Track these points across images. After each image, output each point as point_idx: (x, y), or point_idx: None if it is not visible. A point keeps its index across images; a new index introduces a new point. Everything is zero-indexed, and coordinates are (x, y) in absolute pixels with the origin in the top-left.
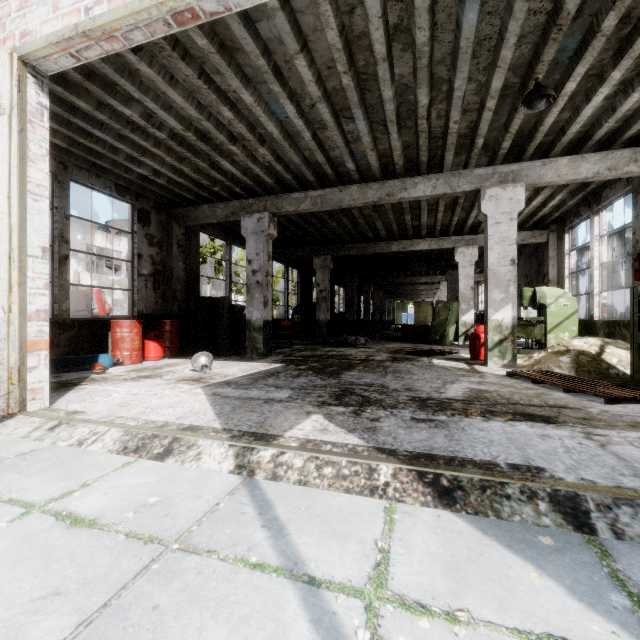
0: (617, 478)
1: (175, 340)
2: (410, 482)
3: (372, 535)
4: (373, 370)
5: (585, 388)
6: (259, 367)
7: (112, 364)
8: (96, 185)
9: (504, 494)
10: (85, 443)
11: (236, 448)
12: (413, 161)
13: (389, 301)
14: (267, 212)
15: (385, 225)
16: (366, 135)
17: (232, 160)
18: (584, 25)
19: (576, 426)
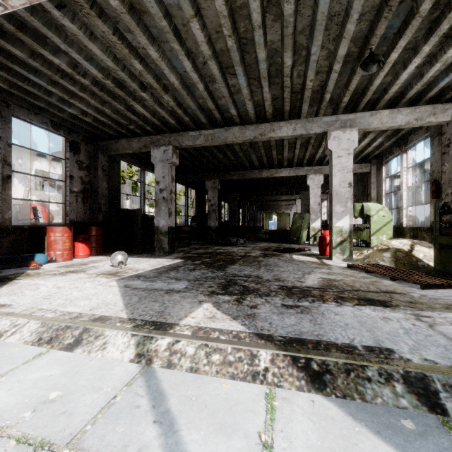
0: (451, 357)
1: (100, 242)
2: (286, 367)
3: (256, 427)
4: (250, 264)
5: (406, 277)
6: (164, 262)
7: (46, 261)
8: (34, 121)
9: (365, 377)
10: (4, 335)
11: (137, 337)
12: (279, 110)
13: (260, 213)
14: (171, 145)
15: (258, 158)
16: (245, 88)
17: (143, 104)
18: (406, 8)
19: (407, 309)
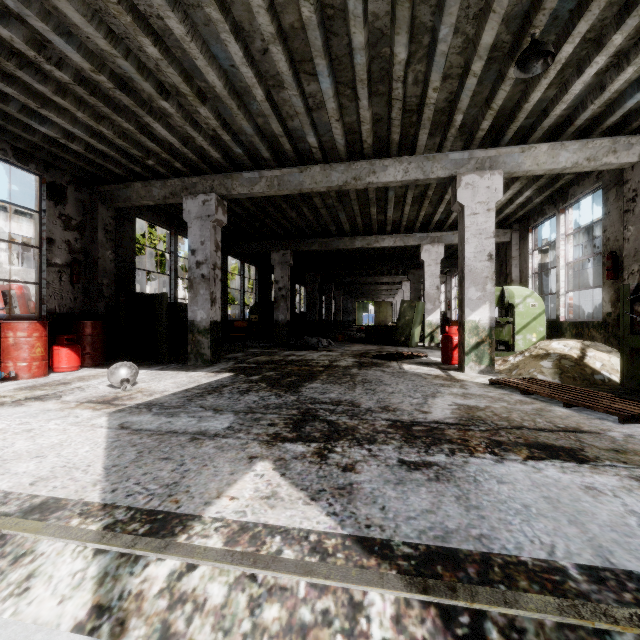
0: None
1: (98, 345)
2: (430, 639)
3: None
4: (339, 380)
5: (589, 402)
6: (200, 379)
7: None
8: None
9: None
10: None
11: (105, 558)
12: (383, 141)
13: (350, 301)
14: (214, 193)
15: (349, 218)
16: (331, 99)
17: (167, 124)
18: None
19: (617, 466)
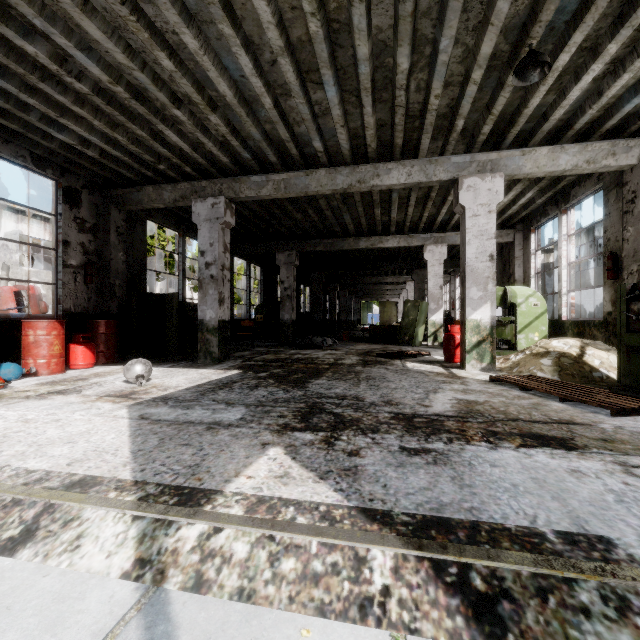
0: None
1: (111, 344)
2: (423, 585)
3: None
4: (344, 377)
5: (584, 397)
6: (211, 375)
7: (20, 375)
8: (3, 152)
9: (578, 605)
10: None
11: (143, 523)
12: (386, 145)
13: (355, 301)
14: (223, 197)
15: (353, 219)
16: (336, 106)
17: (178, 130)
18: None
19: (603, 453)
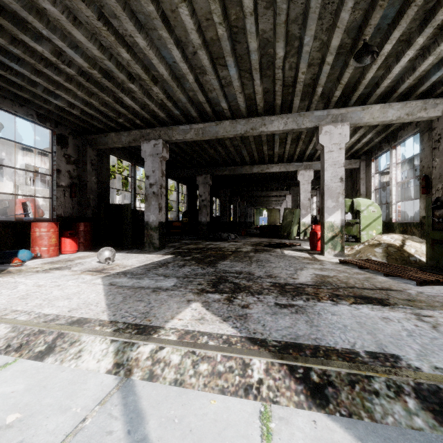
0: None
1: (88, 237)
2: (282, 378)
3: None
4: (241, 260)
5: (400, 273)
6: (153, 258)
7: (31, 257)
8: (19, 112)
9: (372, 390)
10: None
11: (117, 344)
12: (270, 104)
13: (250, 208)
14: (161, 139)
15: (249, 153)
16: (236, 80)
17: (132, 97)
18: None
19: (406, 308)
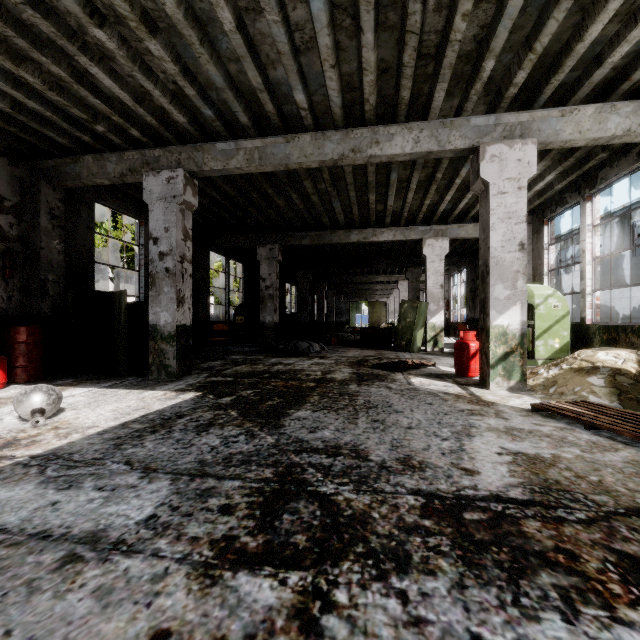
0: None
1: (35, 355)
2: None
3: None
4: (335, 404)
5: None
6: (153, 403)
7: None
8: None
9: None
10: None
11: None
12: (388, 102)
13: (343, 301)
14: (181, 169)
15: (344, 208)
16: (324, 30)
17: (111, 70)
18: None
19: None
